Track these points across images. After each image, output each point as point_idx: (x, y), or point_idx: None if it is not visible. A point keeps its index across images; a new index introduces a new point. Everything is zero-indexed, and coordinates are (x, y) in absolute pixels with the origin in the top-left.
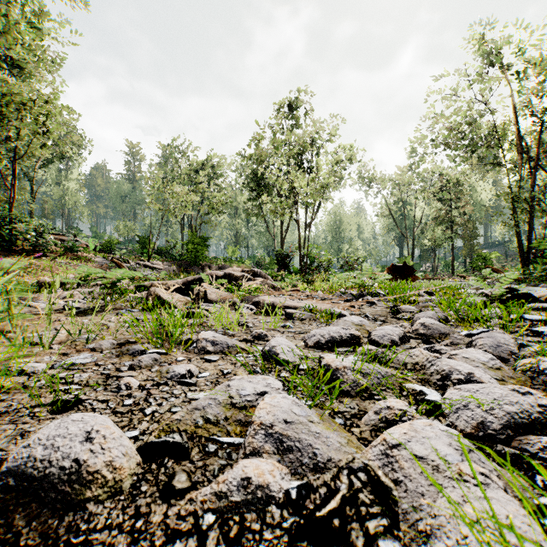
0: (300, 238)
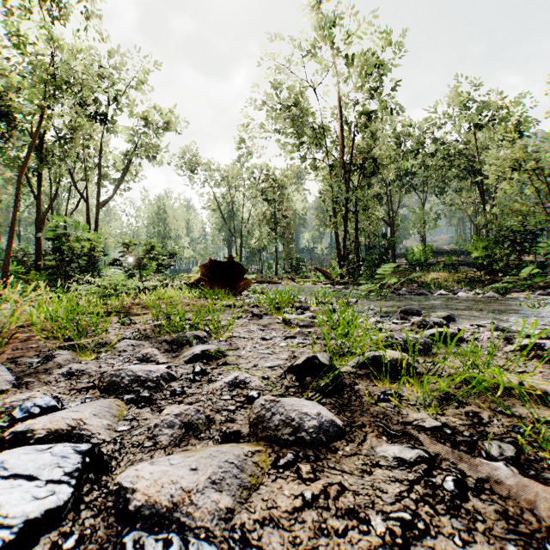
0: (90, 223)
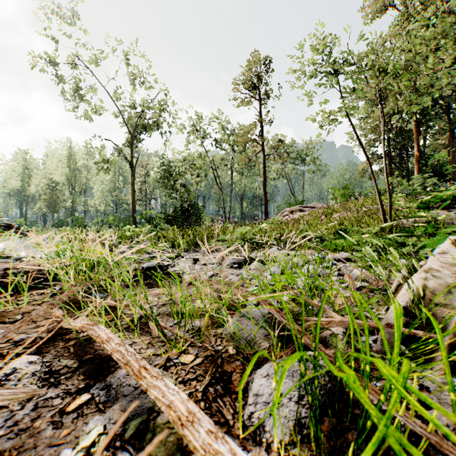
0: None
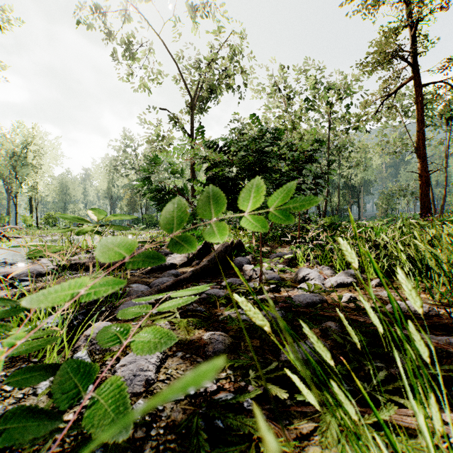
0: (31, 204)
